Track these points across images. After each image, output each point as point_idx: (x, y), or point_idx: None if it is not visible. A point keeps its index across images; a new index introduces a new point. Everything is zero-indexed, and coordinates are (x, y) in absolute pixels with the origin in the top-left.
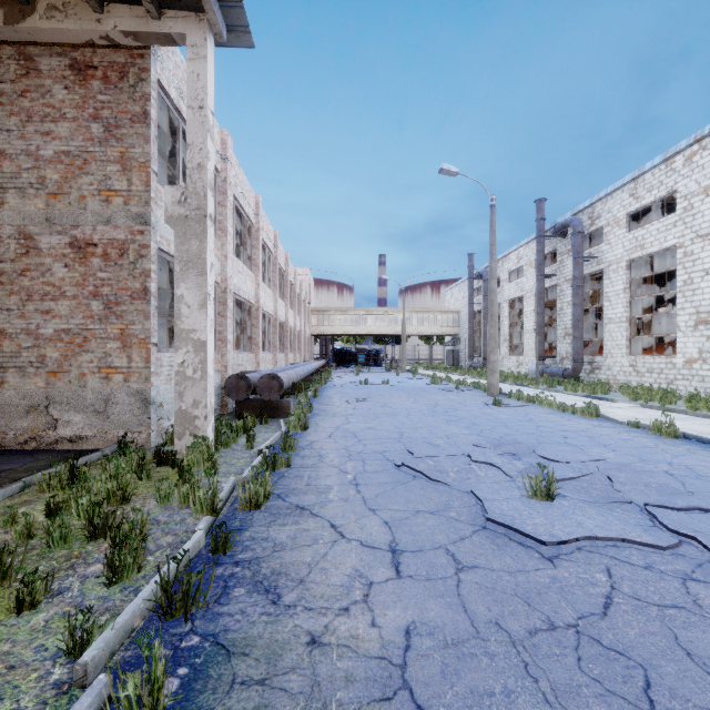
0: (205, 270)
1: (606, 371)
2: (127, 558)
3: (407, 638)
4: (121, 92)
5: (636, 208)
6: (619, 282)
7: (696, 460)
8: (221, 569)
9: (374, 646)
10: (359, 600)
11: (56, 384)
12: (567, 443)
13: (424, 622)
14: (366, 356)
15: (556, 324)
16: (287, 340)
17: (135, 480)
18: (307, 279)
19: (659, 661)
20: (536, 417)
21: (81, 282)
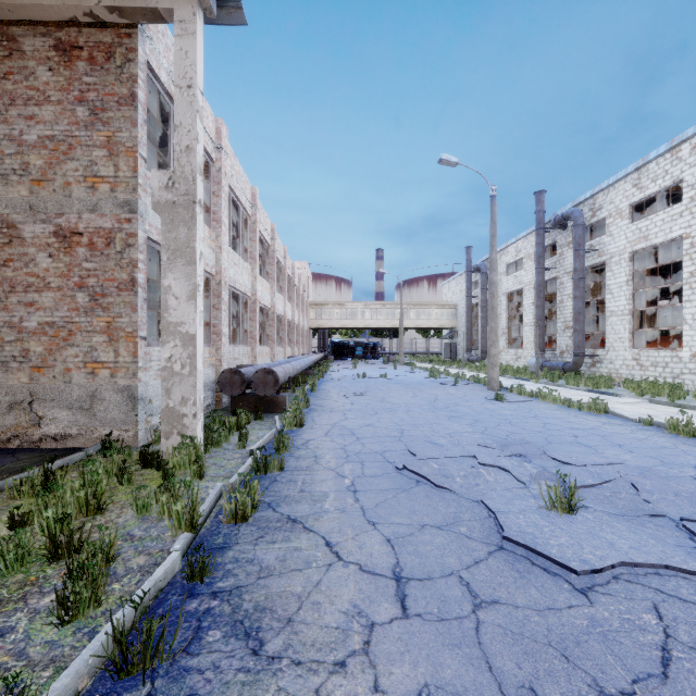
0: (194, 259)
1: (608, 364)
2: (82, 592)
3: None
4: (107, 73)
5: (639, 198)
6: (622, 274)
7: None
8: (195, 603)
9: None
10: (359, 650)
11: (39, 379)
12: (578, 442)
13: (439, 686)
14: (364, 349)
15: (554, 317)
16: (285, 333)
17: (116, 485)
18: (306, 272)
19: None
20: (541, 413)
21: (66, 273)
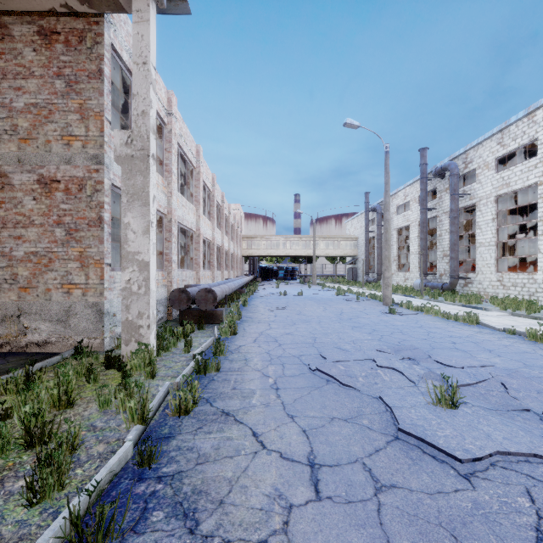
0: (148, 201)
1: (477, 285)
2: (48, 478)
3: None
4: (80, 53)
5: (502, 153)
6: (488, 213)
7: None
8: (143, 486)
9: None
10: (279, 530)
11: (26, 297)
12: (456, 348)
13: None
14: (285, 273)
15: (434, 247)
16: (223, 260)
17: (84, 383)
18: (239, 212)
19: None
20: (425, 324)
21: (47, 212)
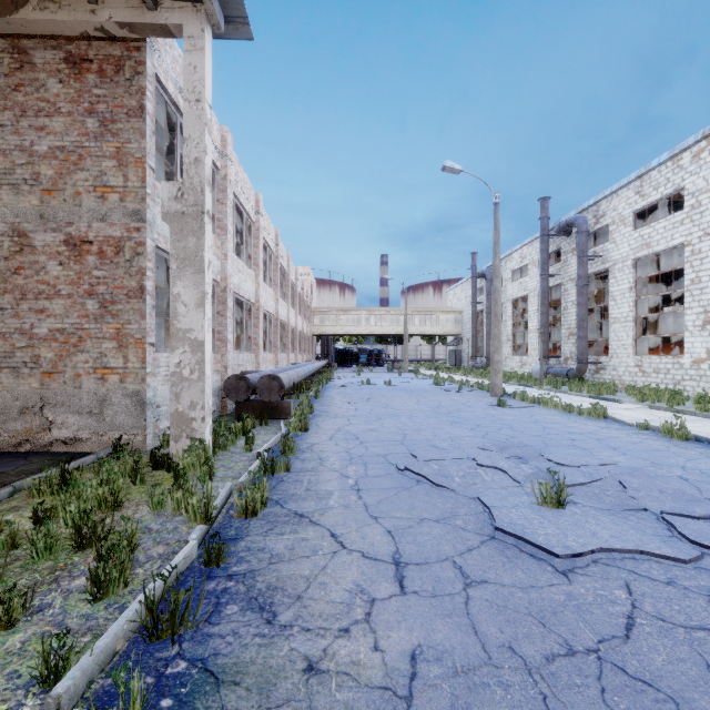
0: (203, 267)
1: (611, 371)
2: (112, 572)
3: (413, 664)
4: (117, 86)
5: (642, 205)
6: (625, 281)
7: (709, 465)
8: (213, 583)
9: (377, 674)
10: (361, 620)
11: (50, 385)
12: (575, 445)
13: (431, 646)
14: (368, 356)
15: (559, 324)
16: (289, 339)
17: (129, 485)
18: (309, 278)
19: (692, 694)
20: (541, 419)
21: (76, 280)
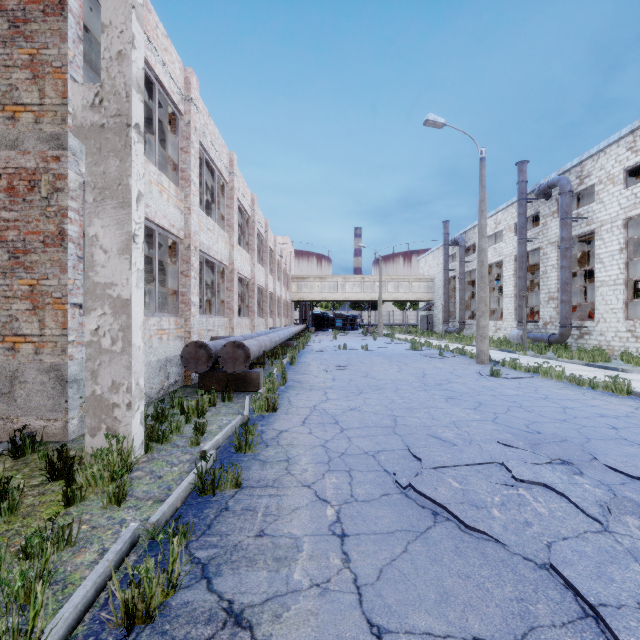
0: (128, 200)
1: (597, 336)
2: None
3: None
4: None
5: (635, 162)
6: (614, 242)
7: None
8: None
9: None
10: None
11: None
12: (626, 439)
13: None
14: (343, 321)
15: (529, 290)
16: (266, 304)
17: None
18: (288, 247)
19: None
20: (551, 394)
21: None
